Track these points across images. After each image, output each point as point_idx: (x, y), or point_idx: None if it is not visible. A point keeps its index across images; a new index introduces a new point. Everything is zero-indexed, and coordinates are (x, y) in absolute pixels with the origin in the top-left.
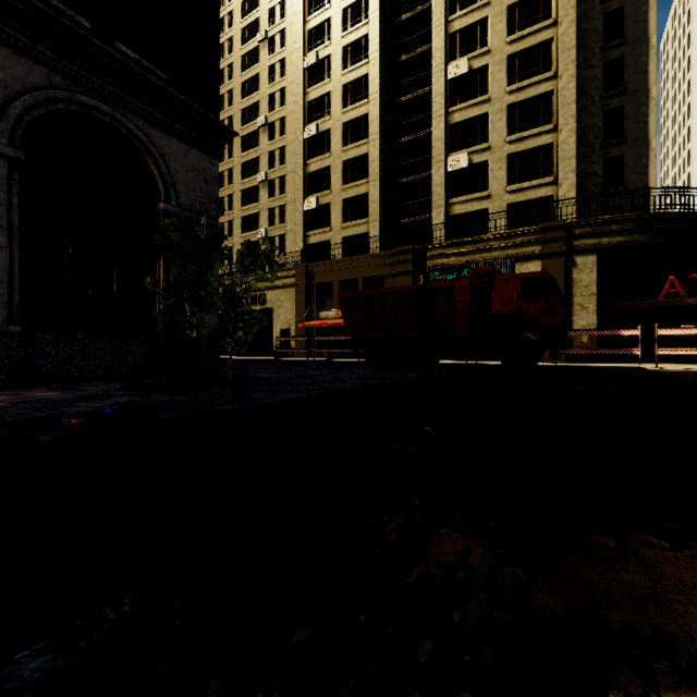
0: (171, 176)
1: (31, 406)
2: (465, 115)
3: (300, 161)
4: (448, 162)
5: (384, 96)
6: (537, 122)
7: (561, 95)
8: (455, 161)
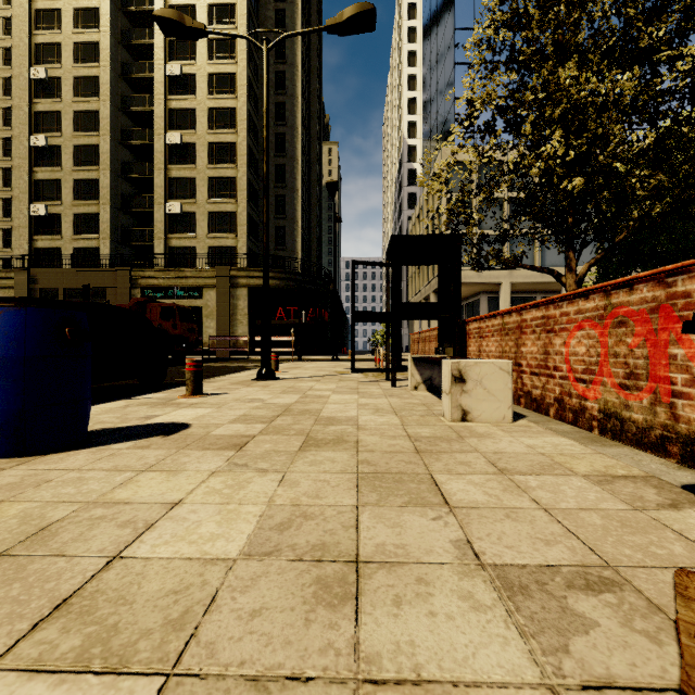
0: None
1: None
2: (180, 174)
3: (25, 166)
4: (166, 206)
5: (116, 134)
6: (227, 195)
7: (239, 182)
8: (172, 207)
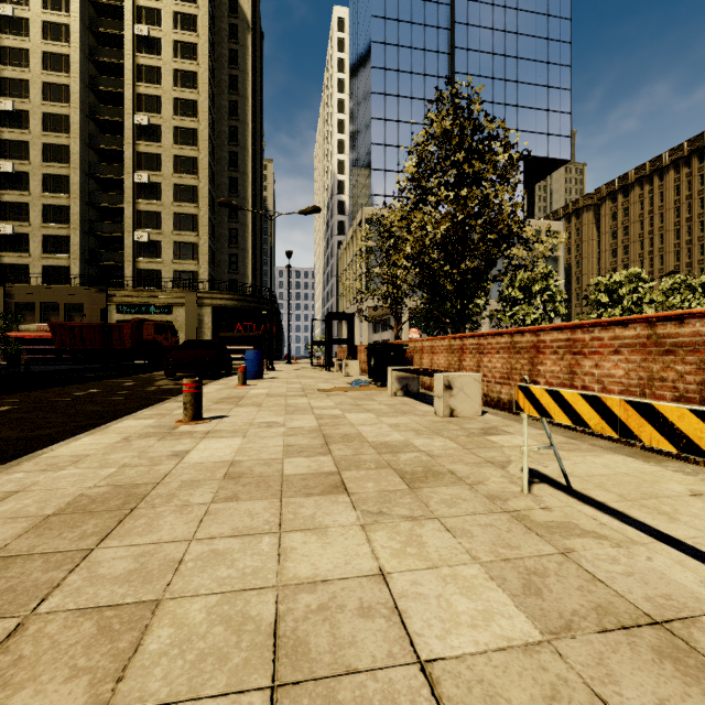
0: None
1: None
2: (148, 208)
3: None
4: (135, 235)
5: (85, 167)
6: (190, 228)
7: (201, 219)
8: (140, 236)
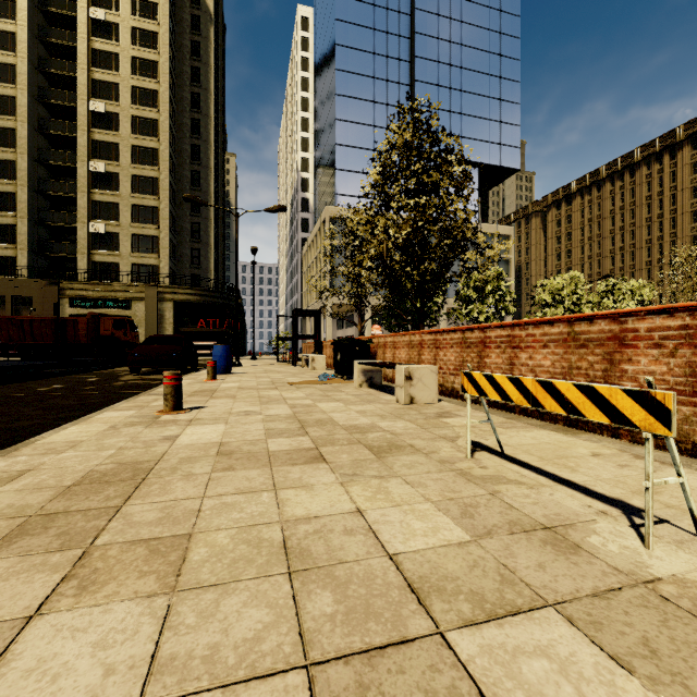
0: None
1: None
2: (104, 199)
3: None
4: (90, 226)
5: (34, 153)
6: (150, 221)
7: (162, 212)
8: (96, 227)
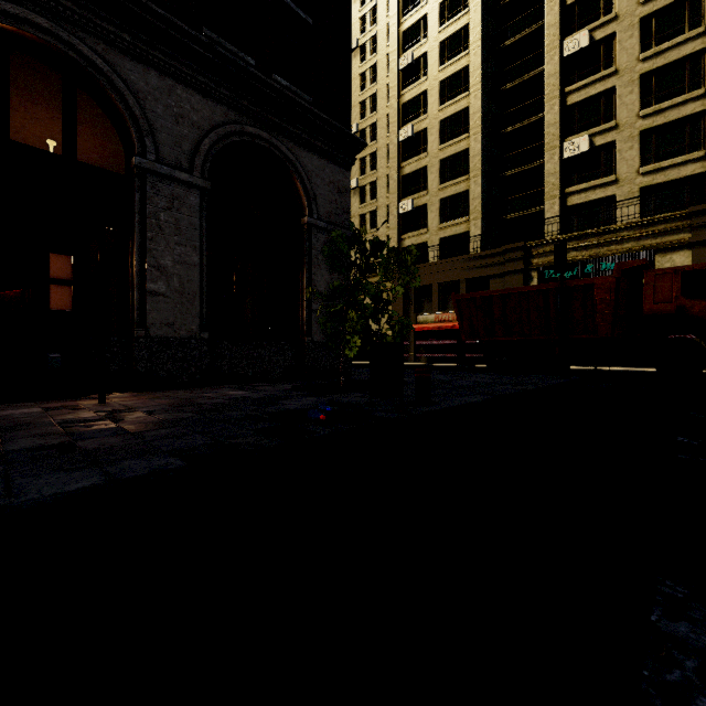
0: (313, 192)
1: (248, 403)
2: (585, 94)
3: (394, 165)
4: (563, 148)
5: (486, 86)
6: (681, 89)
7: None
8: (573, 146)
